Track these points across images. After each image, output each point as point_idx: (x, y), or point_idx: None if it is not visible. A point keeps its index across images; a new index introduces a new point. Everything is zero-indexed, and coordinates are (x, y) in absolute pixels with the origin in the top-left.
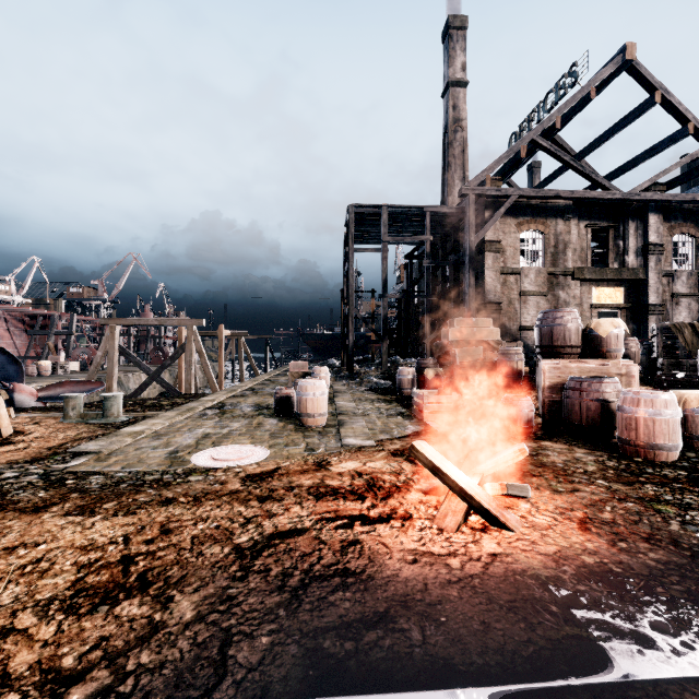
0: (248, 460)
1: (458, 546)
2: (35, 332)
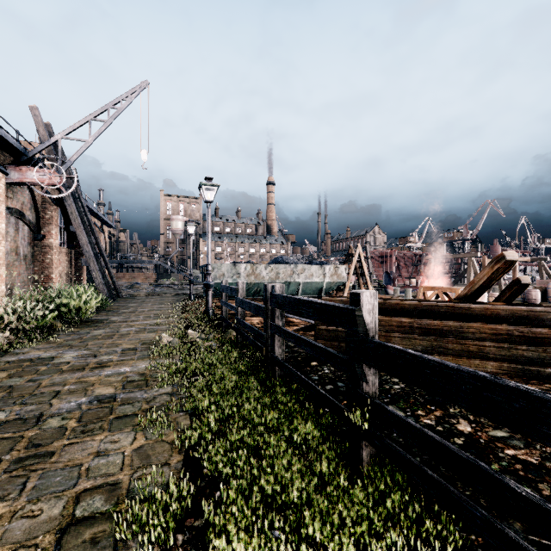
0: None
1: None
2: (414, 264)
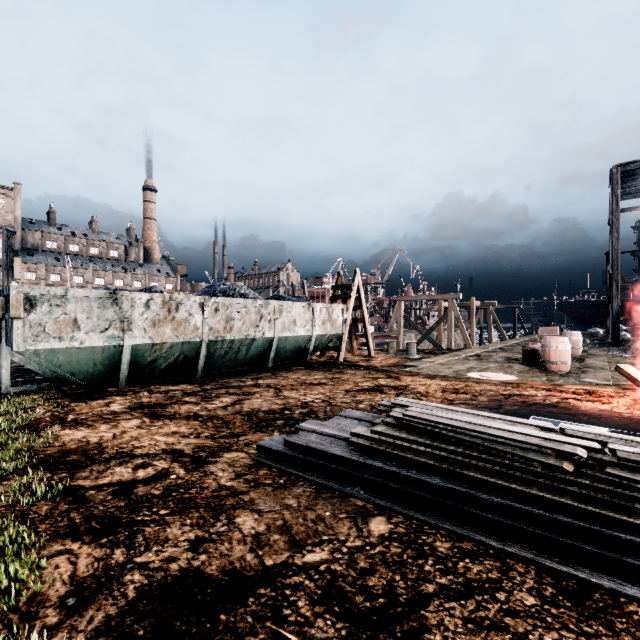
0: (502, 379)
1: (635, 413)
2: None
